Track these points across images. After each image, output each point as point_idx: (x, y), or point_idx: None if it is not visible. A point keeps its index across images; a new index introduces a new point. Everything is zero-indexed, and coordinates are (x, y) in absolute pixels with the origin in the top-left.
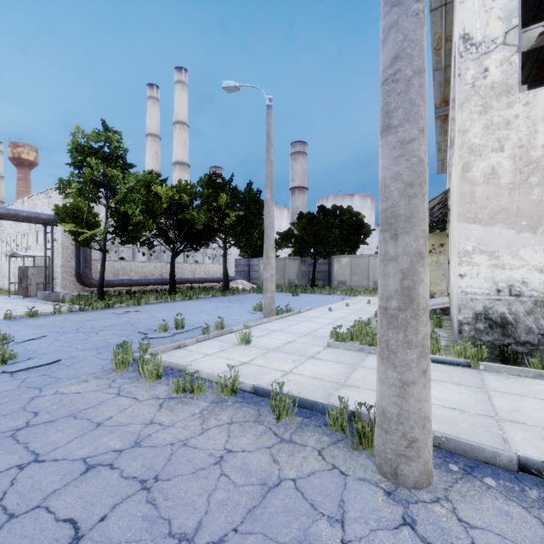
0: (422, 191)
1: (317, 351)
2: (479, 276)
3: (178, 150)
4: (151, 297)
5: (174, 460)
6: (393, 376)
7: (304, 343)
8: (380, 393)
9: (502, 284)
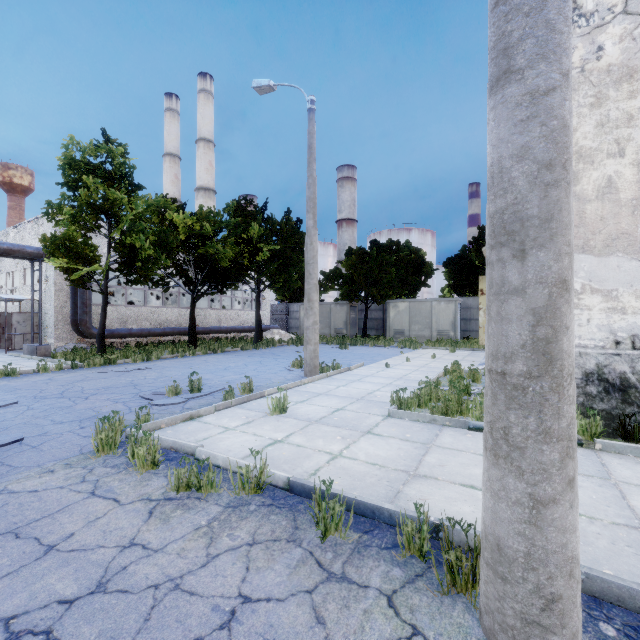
0: (566, 177)
1: (374, 423)
2: (591, 323)
3: (201, 172)
4: (166, 350)
5: (155, 620)
6: (518, 487)
7: (357, 412)
8: (492, 512)
9: (622, 334)
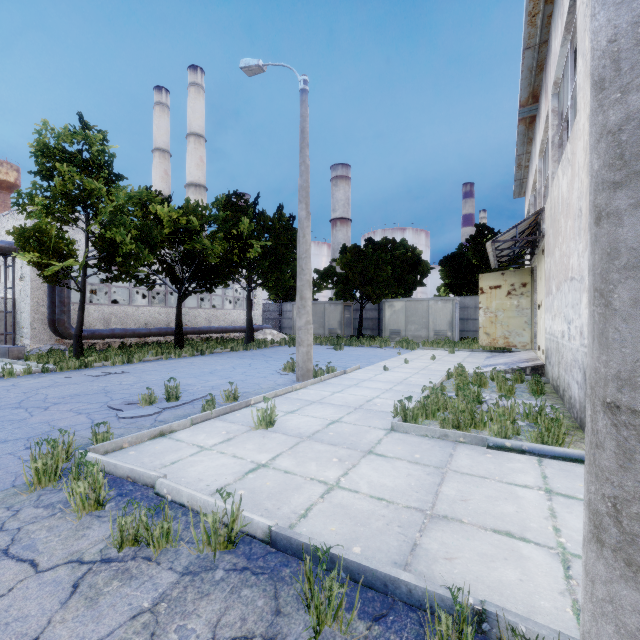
0: None
1: (376, 439)
2: None
3: (192, 168)
4: (152, 351)
5: None
6: None
7: (355, 424)
8: None
9: None
